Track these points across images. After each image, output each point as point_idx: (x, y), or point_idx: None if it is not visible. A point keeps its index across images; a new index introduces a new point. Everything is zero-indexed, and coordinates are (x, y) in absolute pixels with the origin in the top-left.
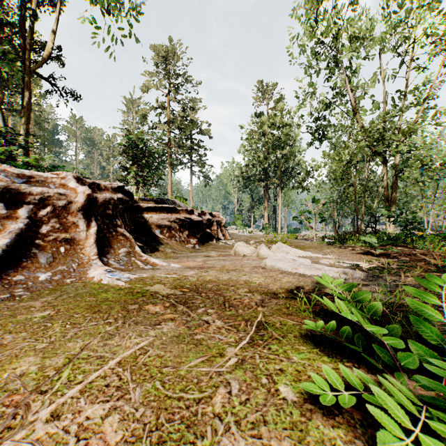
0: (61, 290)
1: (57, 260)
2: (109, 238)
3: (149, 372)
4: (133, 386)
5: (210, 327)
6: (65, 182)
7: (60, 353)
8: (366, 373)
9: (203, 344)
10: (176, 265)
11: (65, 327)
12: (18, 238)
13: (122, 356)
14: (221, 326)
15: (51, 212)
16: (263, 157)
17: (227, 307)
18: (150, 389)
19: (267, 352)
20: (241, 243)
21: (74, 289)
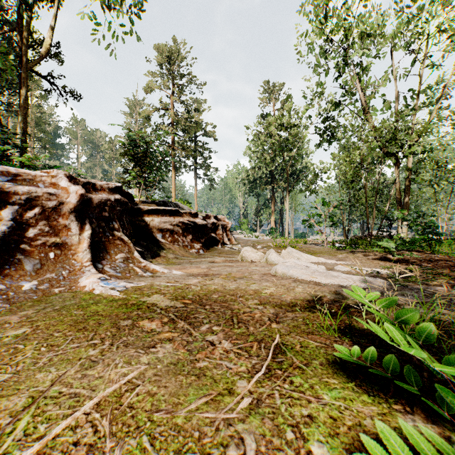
0: (46, 302)
1: (45, 267)
2: (105, 243)
3: (135, 419)
4: (110, 445)
5: (215, 350)
6: (56, 181)
7: (24, 389)
8: (425, 423)
9: (207, 375)
10: (178, 272)
11: (40, 351)
12: (0, 243)
13: (101, 395)
14: (229, 349)
15: (40, 213)
16: (270, 159)
17: (236, 323)
18: (133, 448)
19: (289, 387)
20: (248, 248)
21: (62, 300)
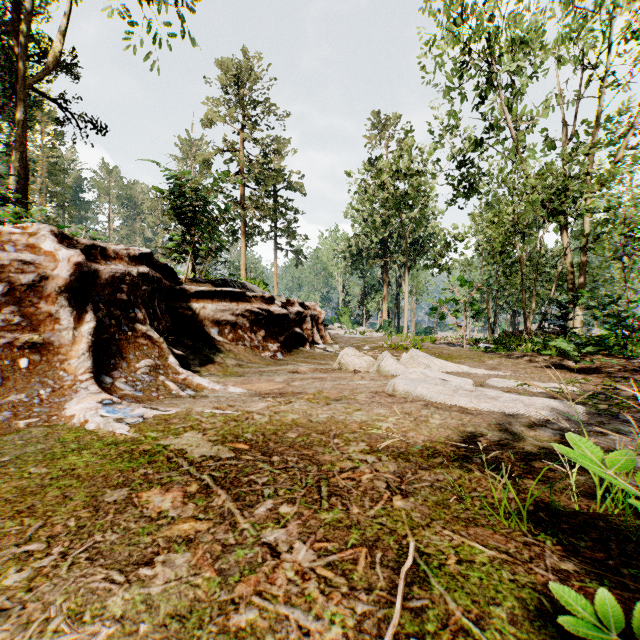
0: None
1: (11, 384)
2: (120, 342)
3: None
4: None
5: (278, 570)
6: (37, 241)
7: None
8: None
9: None
10: (237, 390)
11: None
12: None
13: None
14: (307, 566)
15: (7, 294)
16: (381, 222)
17: (324, 498)
18: None
19: None
20: (350, 350)
21: (22, 443)
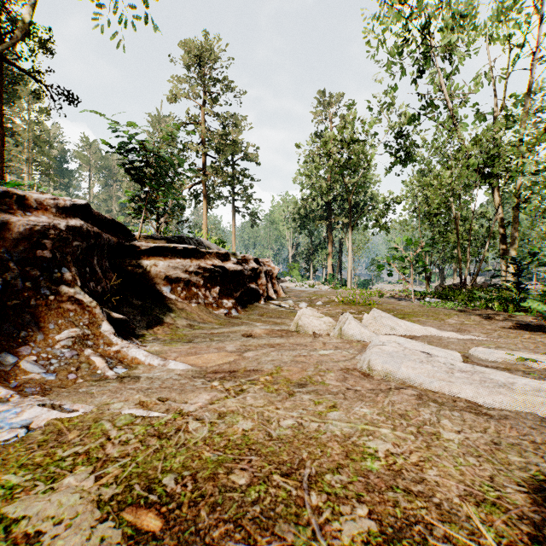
0: None
1: None
2: (38, 309)
3: None
4: None
5: None
6: None
7: None
8: None
9: None
10: (179, 366)
11: None
12: None
13: None
14: None
15: None
16: (326, 187)
17: None
18: None
19: None
20: (307, 310)
21: None
